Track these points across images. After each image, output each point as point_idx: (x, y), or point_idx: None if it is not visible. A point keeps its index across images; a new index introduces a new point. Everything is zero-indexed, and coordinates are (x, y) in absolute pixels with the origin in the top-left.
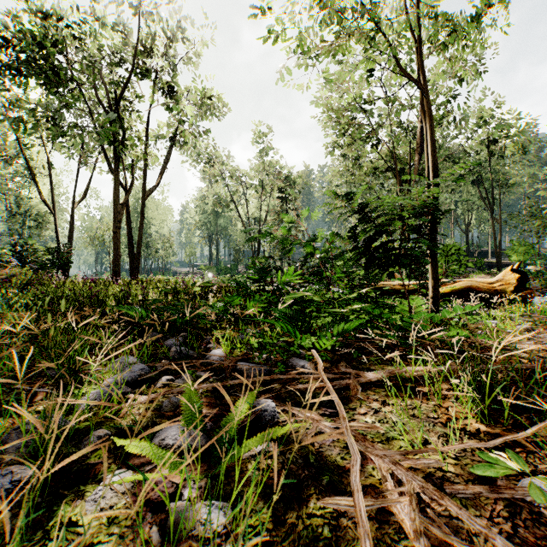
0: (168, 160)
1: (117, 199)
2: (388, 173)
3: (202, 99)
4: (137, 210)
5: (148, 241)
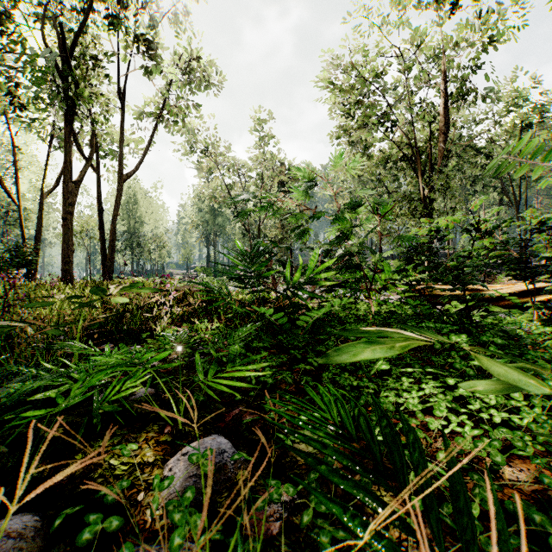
0: (151, 140)
1: (68, 175)
2: (403, 162)
3: (188, 63)
4: (128, 208)
5: (139, 240)
